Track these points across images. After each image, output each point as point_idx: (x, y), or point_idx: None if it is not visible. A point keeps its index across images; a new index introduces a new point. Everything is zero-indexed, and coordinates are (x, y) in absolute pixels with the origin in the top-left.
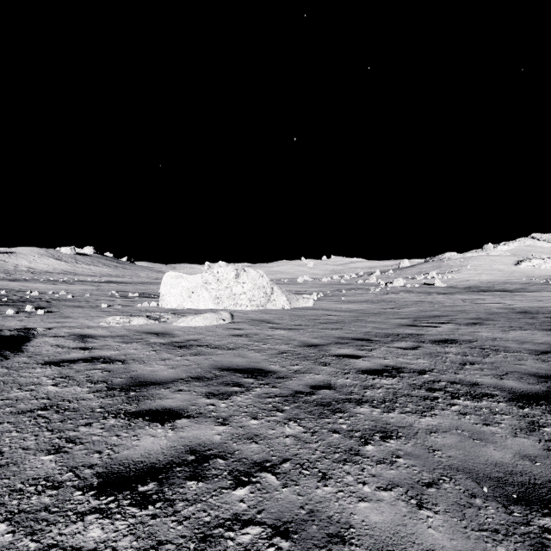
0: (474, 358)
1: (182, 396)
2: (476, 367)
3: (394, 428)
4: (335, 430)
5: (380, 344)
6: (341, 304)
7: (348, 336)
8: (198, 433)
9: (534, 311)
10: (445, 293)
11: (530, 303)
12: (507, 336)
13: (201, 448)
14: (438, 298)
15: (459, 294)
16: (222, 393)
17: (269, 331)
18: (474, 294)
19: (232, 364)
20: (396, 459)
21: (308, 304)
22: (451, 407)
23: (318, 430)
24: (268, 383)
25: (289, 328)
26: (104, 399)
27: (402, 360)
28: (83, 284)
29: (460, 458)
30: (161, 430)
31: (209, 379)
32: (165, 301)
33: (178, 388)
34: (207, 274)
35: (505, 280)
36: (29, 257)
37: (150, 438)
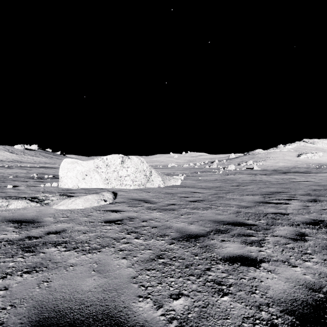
0: None
1: None
2: None
3: None
4: None
5: (261, 232)
6: (200, 182)
7: (222, 218)
8: None
9: None
10: (264, 174)
11: None
12: None
13: None
14: (264, 177)
15: (275, 175)
16: None
17: (146, 213)
18: (284, 174)
19: (74, 301)
20: None
21: (177, 183)
22: None
23: None
24: None
25: (164, 208)
26: None
27: (314, 266)
28: (20, 169)
29: None
30: None
31: None
32: (63, 182)
33: None
34: (98, 160)
35: (294, 165)
36: None
37: None
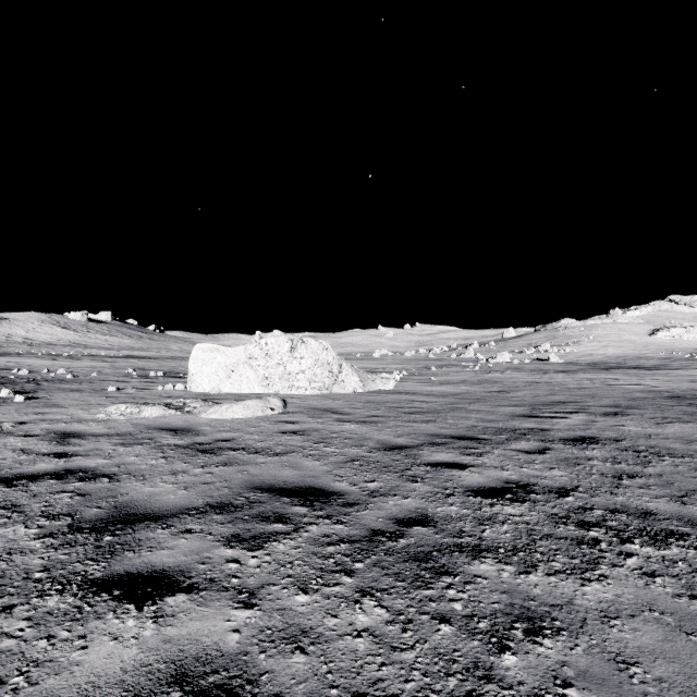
0: (631, 467)
1: (189, 543)
2: (639, 482)
3: (544, 609)
4: (443, 617)
5: (491, 446)
6: (431, 386)
7: (445, 432)
8: (199, 628)
9: (688, 395)
10: (565, 371)
11: (680, 384)
12: (664, 431)
13: (198, 669)
14: (558, 378)
15: (583, 373)
16: (255, 537)
17: (335, 425)
18: (603, 372)
19: (278, 480)
20: (564, 690)
21: (388, 386)
22: (626, 560)
23: (413, 618)
24: (329, 515)
25: (363, 421)
26: (56, 552)
27: (528, 471)
28: (94, 360)
29: (680, 684)
30: (134, 621)
31: (238, 508)
32: (195, 383)
33: (185, 527)
34: (251, 346)
35: (639, 354)
36: (27, 325)
37: (107, 643)
